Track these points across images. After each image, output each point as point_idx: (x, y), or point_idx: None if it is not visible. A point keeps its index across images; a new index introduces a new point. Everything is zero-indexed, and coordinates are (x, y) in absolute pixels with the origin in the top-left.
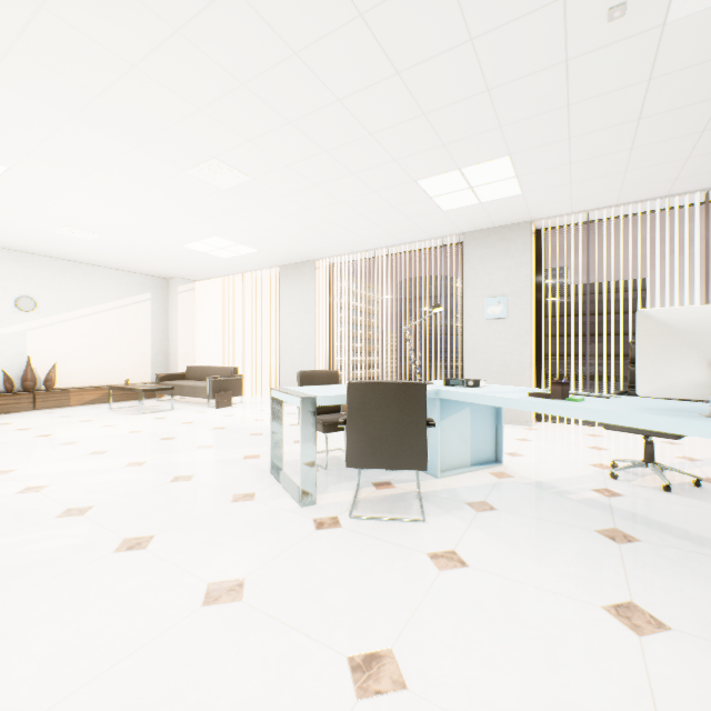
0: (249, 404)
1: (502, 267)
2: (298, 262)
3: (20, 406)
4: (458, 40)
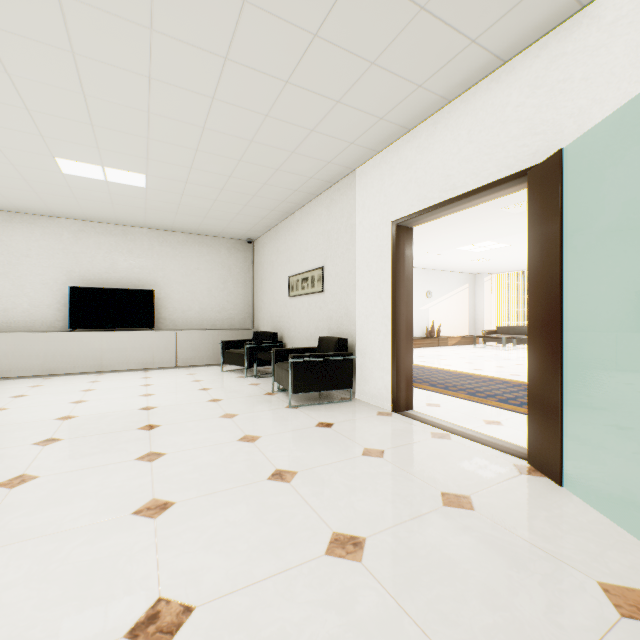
0: None
1: None
2: None
3: (434, 344)
4: None
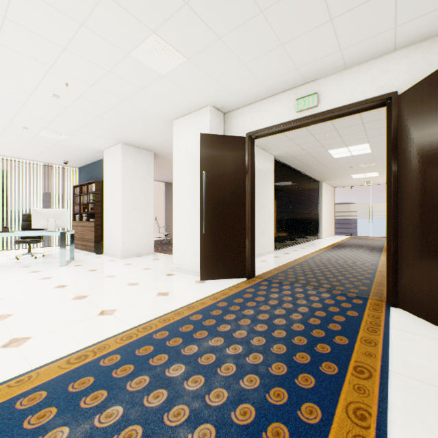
0: None
1: None
2: None
3: None
4: None
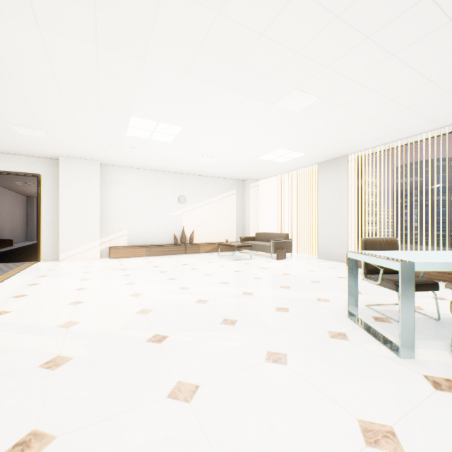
0: (296, 259)
1: None
2: (332, 158)
3: (180, 251)
4: None
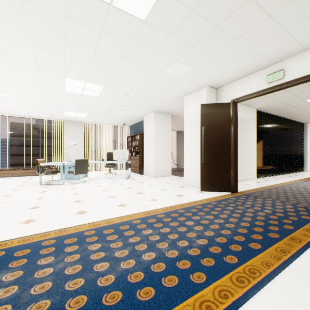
0: None
1: (76, 131)
2: None
3: None
4: (91, 104)
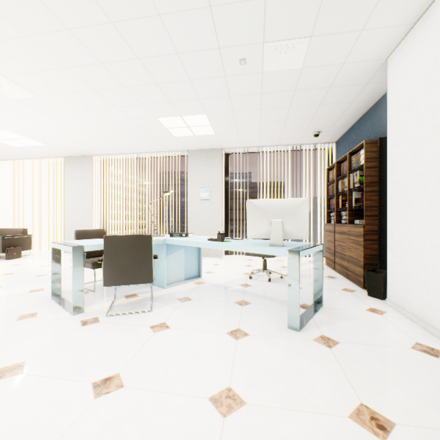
0: (37, 256)
1: (208, 171)
2: (79, 156)
3: None
4: (171, 52)
